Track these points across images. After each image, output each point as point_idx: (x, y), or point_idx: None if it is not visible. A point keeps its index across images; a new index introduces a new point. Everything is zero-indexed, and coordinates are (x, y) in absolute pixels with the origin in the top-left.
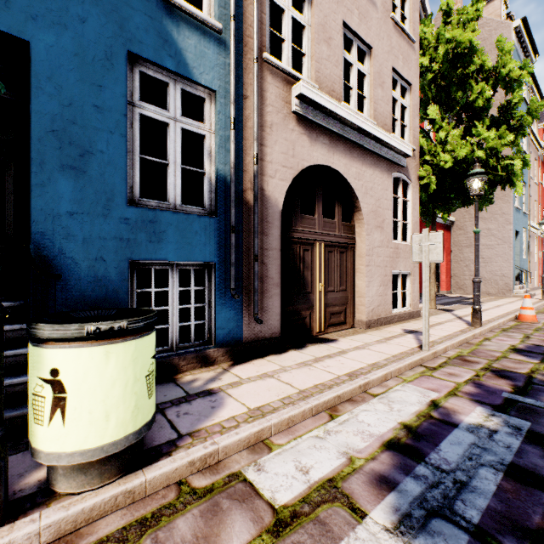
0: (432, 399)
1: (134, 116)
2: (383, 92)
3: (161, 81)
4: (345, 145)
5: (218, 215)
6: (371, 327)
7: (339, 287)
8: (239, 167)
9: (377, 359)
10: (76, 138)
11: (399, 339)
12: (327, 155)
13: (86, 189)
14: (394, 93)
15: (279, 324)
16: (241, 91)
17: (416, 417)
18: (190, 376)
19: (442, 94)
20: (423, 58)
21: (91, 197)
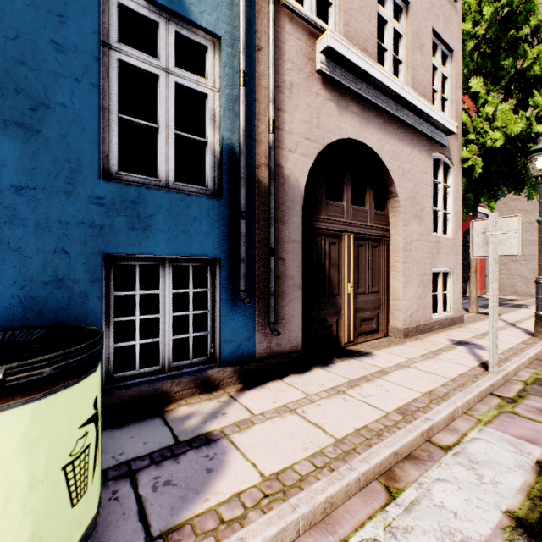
0: (537, 460)
1: (111, 63)
2: (422, 56)
3: (149, 19)
4: (379, 117)
5: (223, 196)
6: (409, 336)
7: (371, 288)
8: (250, 136)
9: (433, 385)
10: (26, 85)
11: (449, 354)
12: (358, 127)
13: (40, 156)
14: (434, 60)
15: (300, 334)
16: (254, 40)
17: (529, 501)
18: (185, 407)
19: (487, 64)
20: (464, 23)
21: (47, 167)
